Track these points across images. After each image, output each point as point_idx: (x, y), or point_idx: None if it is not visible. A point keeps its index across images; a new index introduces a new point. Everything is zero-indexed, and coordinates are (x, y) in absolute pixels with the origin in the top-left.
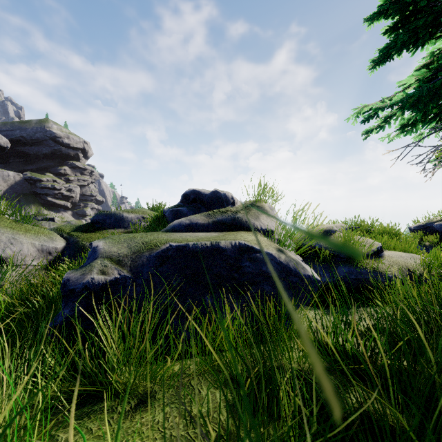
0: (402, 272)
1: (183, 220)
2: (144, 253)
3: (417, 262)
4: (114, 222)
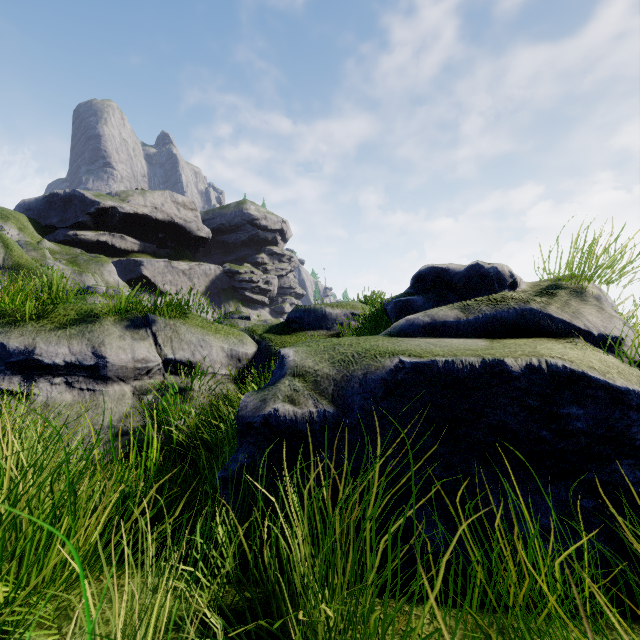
0: None
1: (418, 317)
2: (355, 372)
3: None
4: (314, 321)
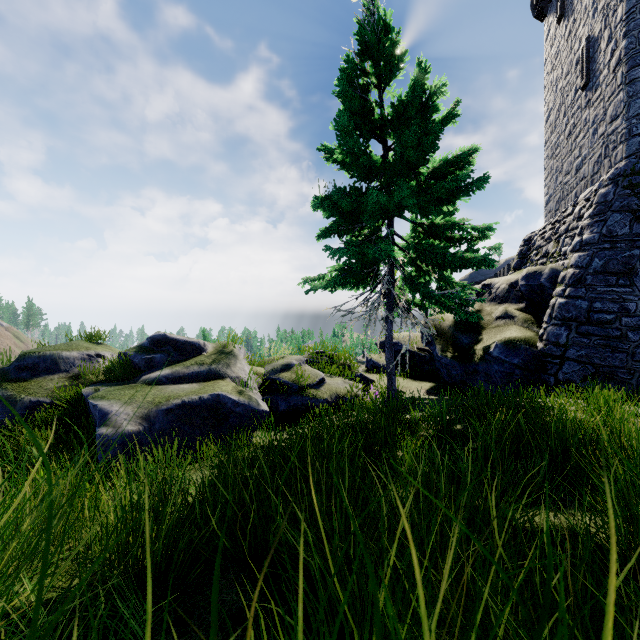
0: (332, 396)
1: (166, 374)
2: (153, 409)
3: (346, 386)
4: (51, 366)
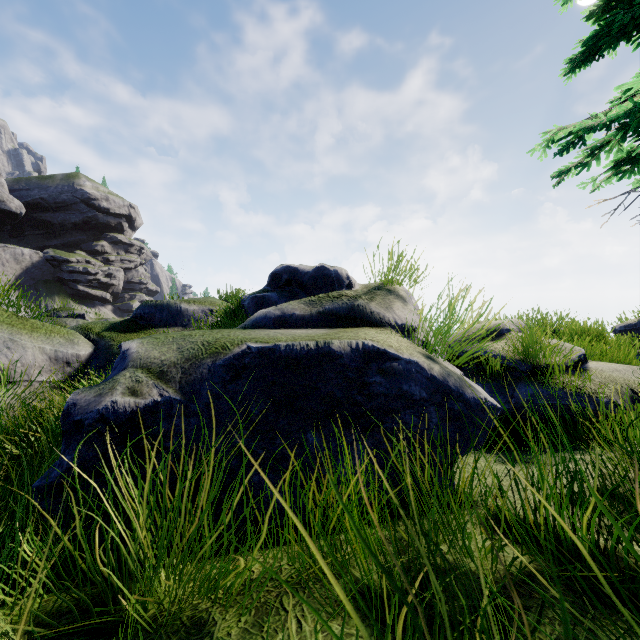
0: (622, 395)
1: (270, 310)
2: (205, 359)
3: None
4: (167, 318)
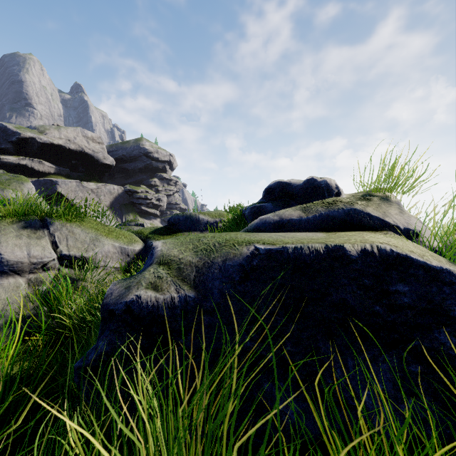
0: None
1: (269, 216)
2: (216, 259)
3: None
4: (190, 225)
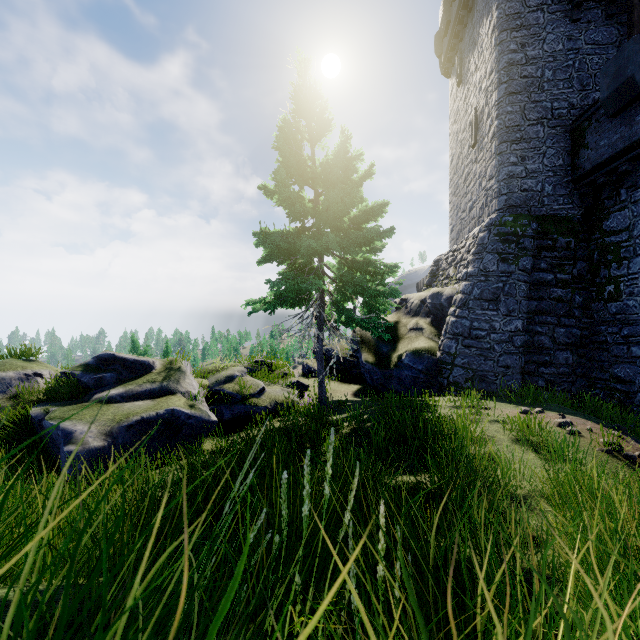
0: (271, 403)
1: (120, 393)
2: (115, 426)
3: (284, 394)
4: None
